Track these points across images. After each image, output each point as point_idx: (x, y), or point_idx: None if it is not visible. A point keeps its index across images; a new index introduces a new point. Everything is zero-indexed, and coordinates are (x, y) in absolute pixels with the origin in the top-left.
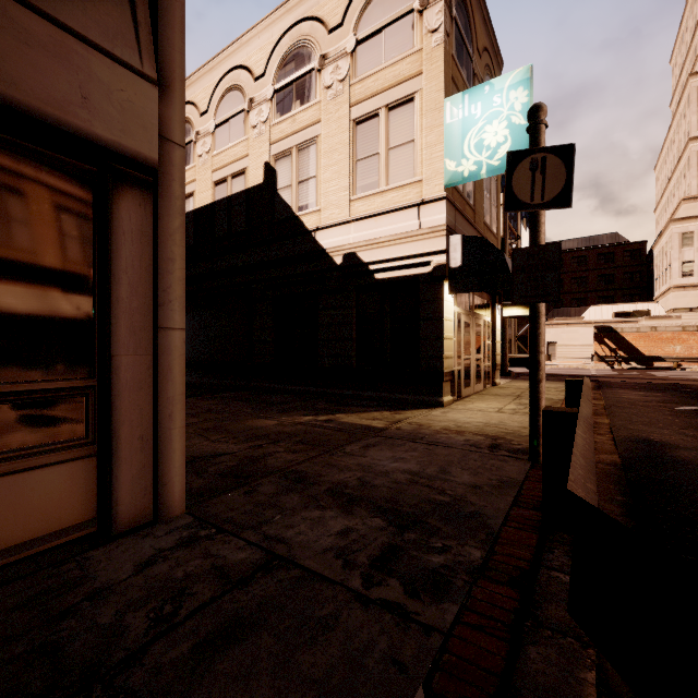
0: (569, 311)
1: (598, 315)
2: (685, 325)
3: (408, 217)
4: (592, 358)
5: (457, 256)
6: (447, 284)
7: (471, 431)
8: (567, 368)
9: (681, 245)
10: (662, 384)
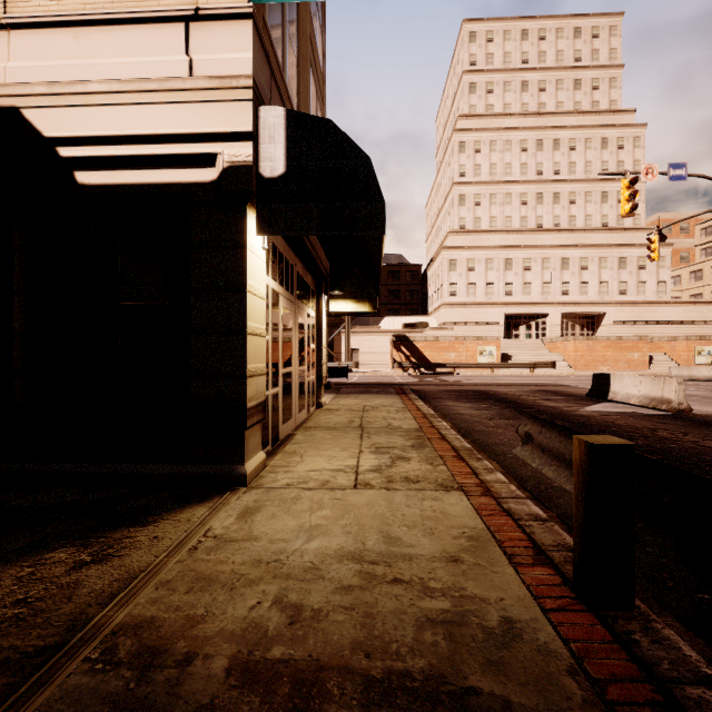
0: (369, 320)
1: (391, 325)
2: (457, 336)
3: (161, 43)
4: (394, 365)
5: (276, 153)
6: (255, 216)
7: (343, 652)
8: (374, 375)
9: (449, 270)
10: (467, 391)
